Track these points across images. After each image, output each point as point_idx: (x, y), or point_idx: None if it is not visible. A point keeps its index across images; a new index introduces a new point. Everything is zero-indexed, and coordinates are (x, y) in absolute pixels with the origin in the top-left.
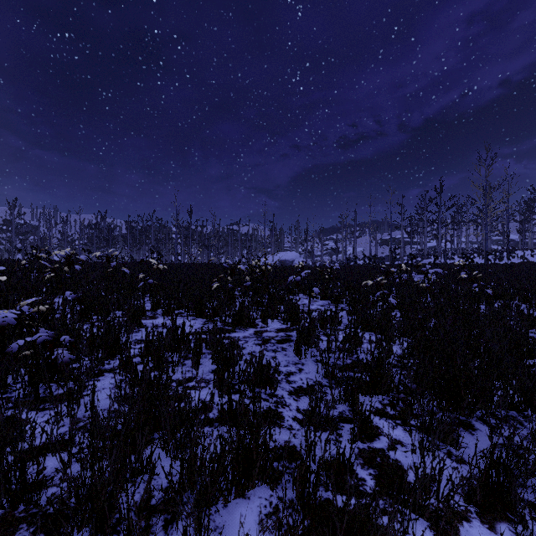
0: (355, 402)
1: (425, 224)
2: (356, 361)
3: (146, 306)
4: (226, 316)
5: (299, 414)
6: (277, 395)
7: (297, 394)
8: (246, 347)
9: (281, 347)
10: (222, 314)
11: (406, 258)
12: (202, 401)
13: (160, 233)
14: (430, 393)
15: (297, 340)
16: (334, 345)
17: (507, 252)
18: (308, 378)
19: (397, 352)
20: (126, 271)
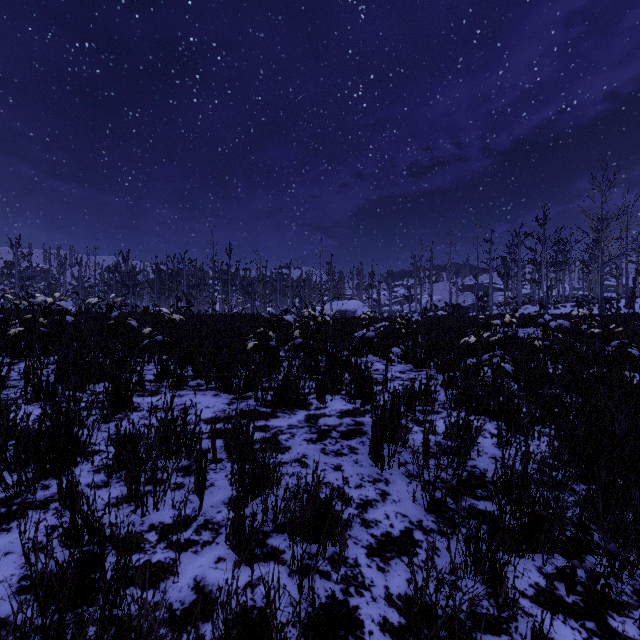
0: (499, 578)
1: (519, 265)
2: (474, 473)
3: (150, 373)
4: (264, 392)
5: (392, 612)
6: (346, 560)
7: (383, 555)
8: (292, 446)
9: (348, 445)
10: (257, 389)
11: (495, 308)
12: (196, 585)
13: (194, 277)
14: (636, 555)
15: (376, 437)
16: (432, 441)
17: (634, 299)
18: (399, 514)
19: (535, 453)
20: (134, 324)
